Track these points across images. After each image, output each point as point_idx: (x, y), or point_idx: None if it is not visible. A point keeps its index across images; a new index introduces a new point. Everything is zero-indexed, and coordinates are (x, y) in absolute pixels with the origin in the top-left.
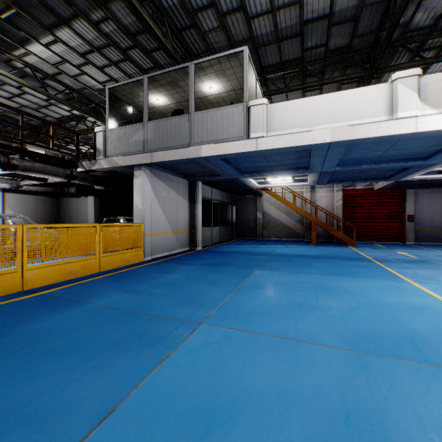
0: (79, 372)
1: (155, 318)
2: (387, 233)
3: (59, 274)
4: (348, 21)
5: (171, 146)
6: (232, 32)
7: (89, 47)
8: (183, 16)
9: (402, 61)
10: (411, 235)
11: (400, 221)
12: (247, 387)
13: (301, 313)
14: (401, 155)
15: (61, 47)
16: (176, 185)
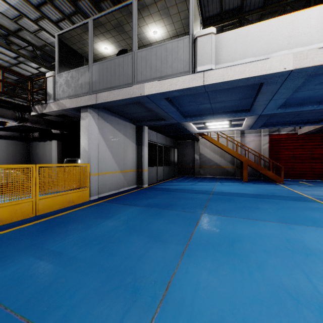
0: None
1: None
2: (309, 172)
3: None
4: None
5: (115, 86)
6: None
7: None
8: None
9: None
10: None
11: (321, 161)
12: None
13: None
14: None
15: None
16: (124, 128)
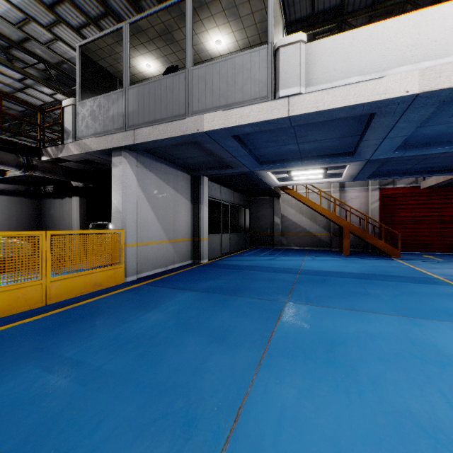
0: None
1: None
2: (437, 242)
3: None
4: None
5: (161, 119)
6: None
7: None
8: None
9: None
10: None
11: None
12: None
13: None
14: None
15: None
16: (174, 180)
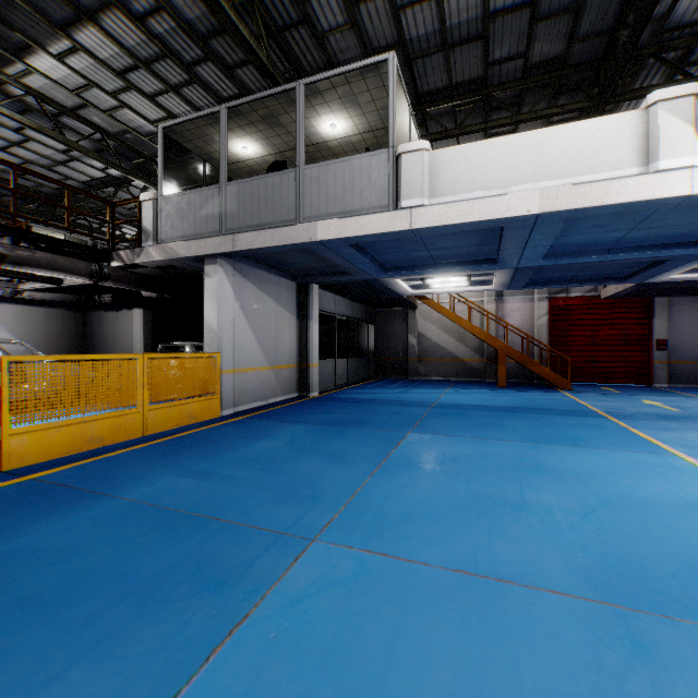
0: (62, 656)
1: (229, 527)
2: (622, 370)
3: (71, 441)
4: (564, 12)
5: (266, 224)
6: (369, 33)
7: (131, 61)
8: (286, 4)
9: (652, 83)
10: (662, 373)
11: (644, 349)
12: (405, 697)
13: (496, 517)
14: (655, 238)
15: (85, 60)
16: (276, 290)
